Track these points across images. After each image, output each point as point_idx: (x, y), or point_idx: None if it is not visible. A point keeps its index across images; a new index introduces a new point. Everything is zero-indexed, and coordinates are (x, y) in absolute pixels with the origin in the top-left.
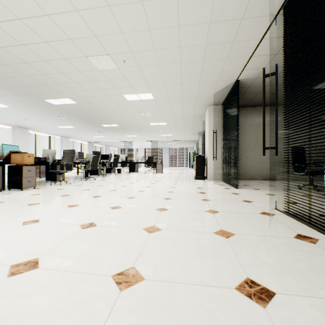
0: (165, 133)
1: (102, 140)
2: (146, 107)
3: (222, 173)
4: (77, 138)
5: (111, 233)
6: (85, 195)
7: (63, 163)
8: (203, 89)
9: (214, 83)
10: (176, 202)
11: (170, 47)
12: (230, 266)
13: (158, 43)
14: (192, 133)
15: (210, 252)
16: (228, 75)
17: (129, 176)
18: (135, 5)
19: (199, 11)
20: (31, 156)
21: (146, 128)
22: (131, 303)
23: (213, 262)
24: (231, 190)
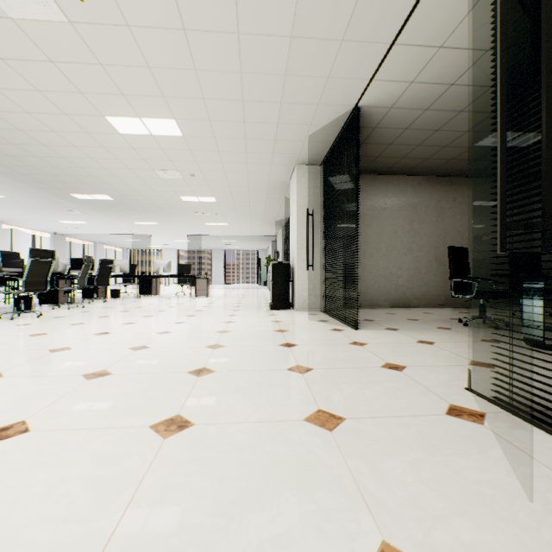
0: (214, 220)
1: (84, 230)
2: (168, 156)
3: (322, 297)
4: (21, 223)
5: None
6: None
7: None
8: (288, 121)
9: (310, 107)
10: (224, 386)
11: None
12: None
13: None
14: (266, 222)
15: None
16: (341, 91)
17: (132, 306)
18: None
19: None
20: None
21: (175, 207)
22: None
23: None
24: (347, 333)
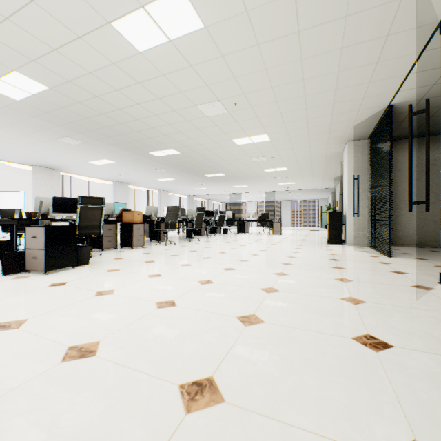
0: (284, 181)
1: (204, 193)
2: (260, 151)
3: (369, 236)
4: (176, 191)
5: (229, 290)
6: (194, 256)
7: (167, 221)
8: (337, 121)
9: (353, 112)
10: (298, 268)
11: (290, 82)
12: (351, 325)
13: (275, 81)
14: (325, 179)
15: (332, 312)
16: (375, 101)
17: (238, 238)
18: (250, 50)
19: (326, 40)
20: (139, 213)
21: (259, 175)
22: (255, 333)
23: (333, 320)
24: (380, 258)
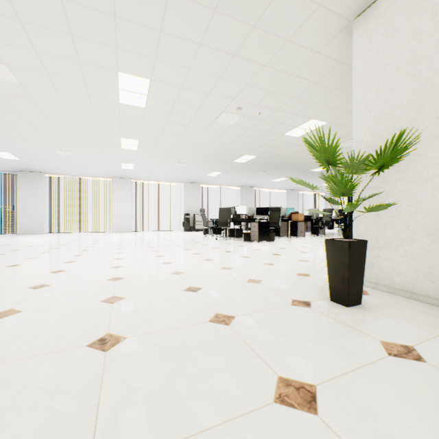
0: None
1: None
2: None
3: None
4: None
5: None
6: None
7: (323, 220)
8: None
9: None
10: None
11: None
12: None
13: None
14: None
15: None
16: None
17: None
18: None
19: None
20: (301, 215)
21: None
22: None
23: None
24: None
